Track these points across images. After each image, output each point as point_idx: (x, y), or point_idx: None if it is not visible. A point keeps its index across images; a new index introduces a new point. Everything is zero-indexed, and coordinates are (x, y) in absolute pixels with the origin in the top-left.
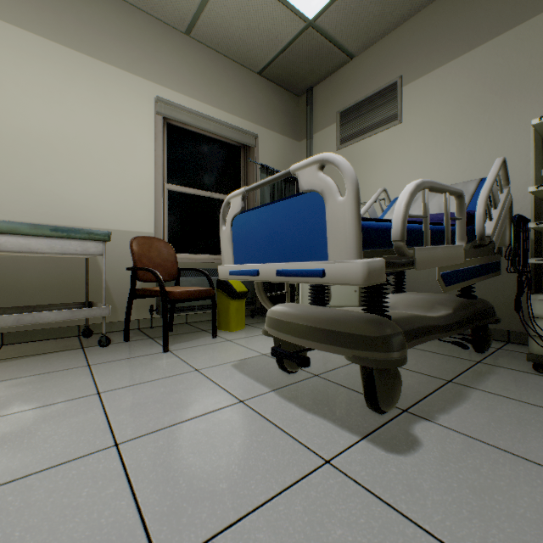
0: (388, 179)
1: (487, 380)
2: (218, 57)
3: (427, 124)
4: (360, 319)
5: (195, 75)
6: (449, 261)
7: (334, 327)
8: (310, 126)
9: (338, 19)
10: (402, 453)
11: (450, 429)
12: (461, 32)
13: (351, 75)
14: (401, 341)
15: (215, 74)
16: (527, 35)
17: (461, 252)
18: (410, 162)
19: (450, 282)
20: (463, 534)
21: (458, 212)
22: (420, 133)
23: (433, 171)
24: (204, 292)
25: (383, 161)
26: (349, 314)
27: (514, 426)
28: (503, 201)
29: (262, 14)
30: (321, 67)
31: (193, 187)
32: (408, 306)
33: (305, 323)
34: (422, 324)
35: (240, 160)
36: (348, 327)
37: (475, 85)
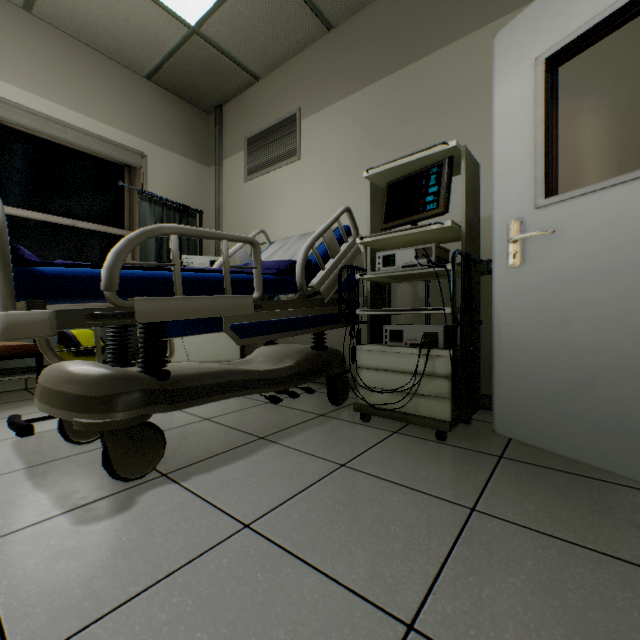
0: (289, 219)
1: (302, 433)
2: (82, 48)
3: (321, 164)
4: (93, 377)
5: (43, 65)
6: (219, 312)
7: (66, 387)
8: (218, 151)
9: (226, 32)
10: (91, 523)
11: (187, 490)
12: (348, 73)
13: (258, 98)
14: (137, 400)
15: (77, 69)
16: (394, 87)
17: (249, 303)
18: (307, 203)
19: (251, 334)
20: (37, 600)
21: (254, 261)
22: (316, 173)
23: (326, 215)
24: (15, 348)
25: (286, 199)
26: (92, 372)
27: (260, 478)
28: (344, 251)
29: (128, 7)
30: (224, 83)
31: (45, 212)
32: (264, 360)
33: (48, 385)
34: (230, 379)
35: (124, 182)
36: (76, 387)
37: (358, 129)
